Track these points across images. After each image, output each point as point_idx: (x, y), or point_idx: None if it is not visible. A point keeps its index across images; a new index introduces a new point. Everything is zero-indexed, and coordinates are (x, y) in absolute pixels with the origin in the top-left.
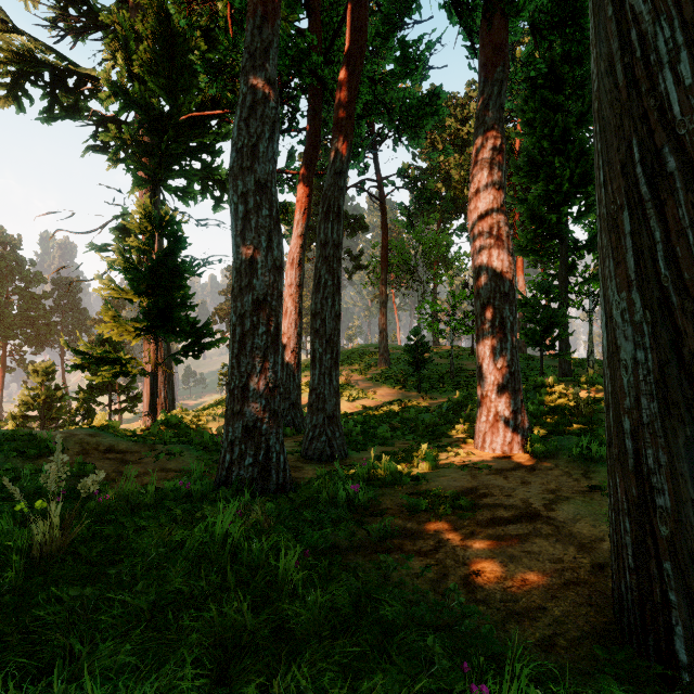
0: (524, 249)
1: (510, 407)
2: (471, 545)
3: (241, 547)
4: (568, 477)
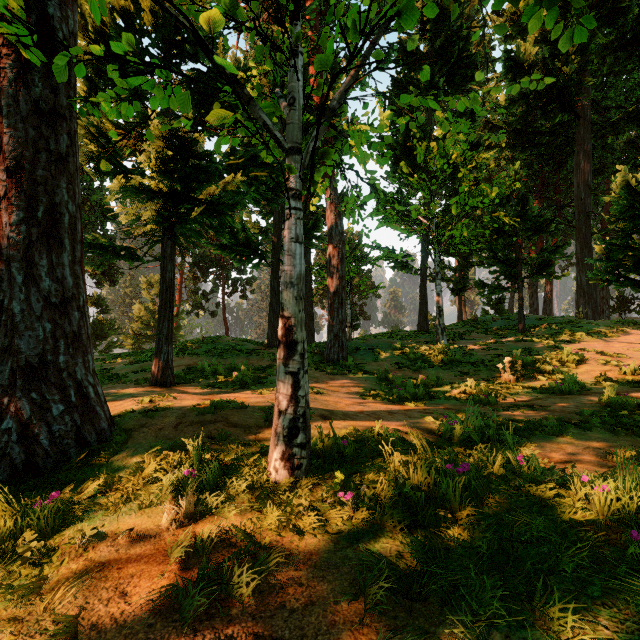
0: None
1: None
2: None
3: None
4: None
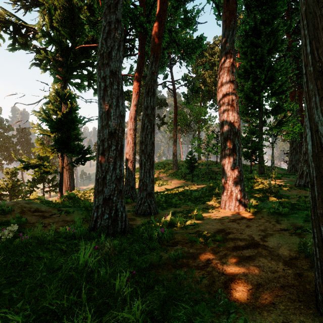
0: (242, 113)
1: (238, 188)
2: (225, 262)
3: (95, 268)
4: (269, 223)
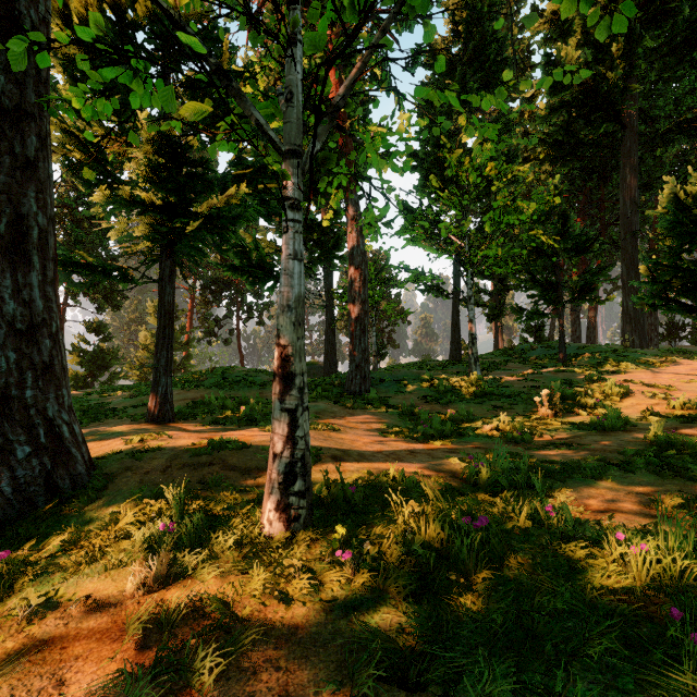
0: None
1: None
2: None
3: None
4: None
